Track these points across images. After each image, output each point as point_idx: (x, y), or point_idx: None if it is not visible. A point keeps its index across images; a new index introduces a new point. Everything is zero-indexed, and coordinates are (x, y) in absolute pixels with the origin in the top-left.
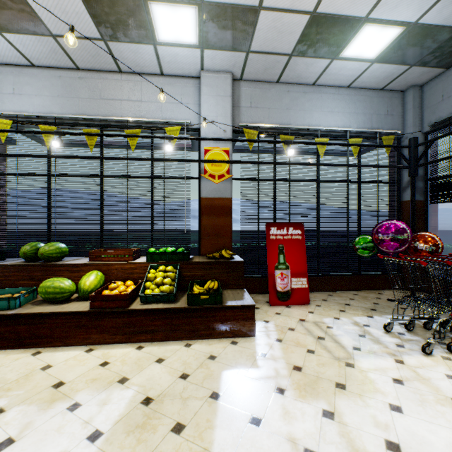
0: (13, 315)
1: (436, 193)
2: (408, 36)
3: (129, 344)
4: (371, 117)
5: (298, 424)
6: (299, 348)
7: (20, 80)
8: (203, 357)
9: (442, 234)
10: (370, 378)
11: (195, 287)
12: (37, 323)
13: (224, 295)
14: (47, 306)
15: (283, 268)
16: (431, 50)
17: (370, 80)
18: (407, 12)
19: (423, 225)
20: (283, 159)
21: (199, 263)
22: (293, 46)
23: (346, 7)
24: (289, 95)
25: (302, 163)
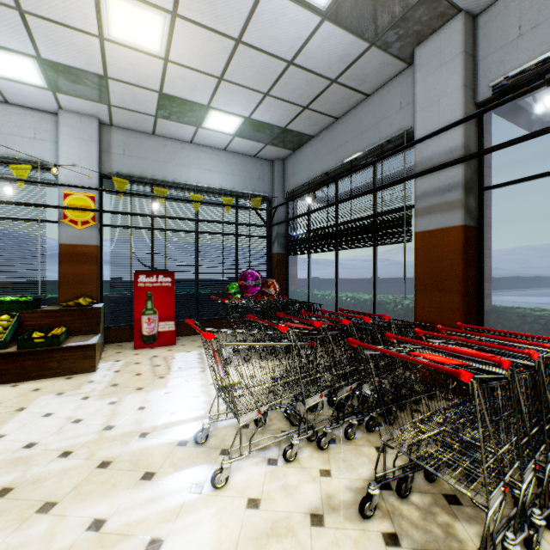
0: None
1: (288, 248)
2: (250, 124)
3: None
4: (246, 179)
5: (83, 410)
6: (130, 374)
7: None
8: (27, 390)
9: (351, 282)
10: (168, 382)
11: (36, 334)
12: None
13: (71, 340)
14: None
15: (151, 314)
16: (274, 137)
17: (240, 148)
18: (239, 110)
19: (285, 274)
20: (159, 210)
21: (47, 311)
22: (155, 110)
23: (188, 95)
24: (167, 149)
25: (169, 217)
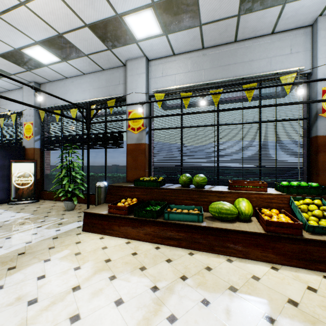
0: (204, 227)
1: None
2: None
3: (308, 270)
4: None
5: None
6: None
7: (165, 67)
8: None
9: None
10: None
11: None
12: (221, 235)
13: None
14: (223, 223)
15: None
16: None
17: None
18: None
19: None
20: None
21: None
22: None
23: None
24: None
25: None
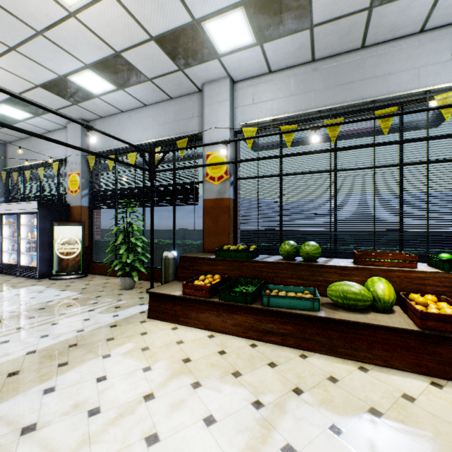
0: (322, 318)
1: None
2: None
3: None
4: None
5: None
6: None
7: (257, 90)
8: None
9: None
10: None
11: None
12: (349, 331)
13: None
14: (350, 314)
15: None
16: None
17: None
18: None
19: None
20: None
21: None
22: None
23: None
24: None
25: None
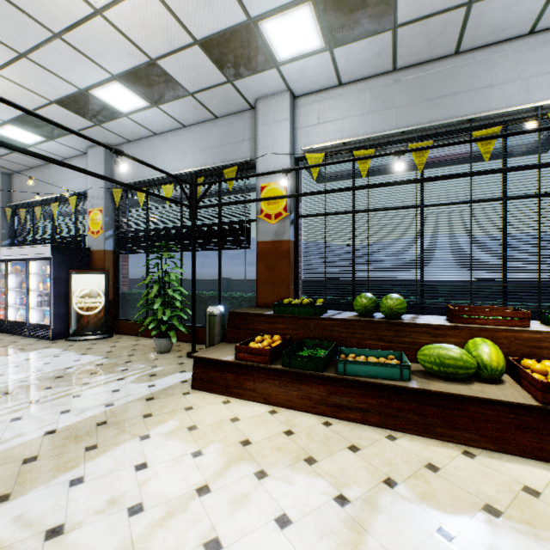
0: (414, 389)
1: None
2: None
3: None
4: None
5: None
6: None
7: (324, 107)
8: None
9: None
10: None
11: None
12: (449, 407)
13: None
14: (449, 384)
15: None
16: None
17: None
18: None
19: None
20: None
21: None
22: None
23: None
24: None
25: None
